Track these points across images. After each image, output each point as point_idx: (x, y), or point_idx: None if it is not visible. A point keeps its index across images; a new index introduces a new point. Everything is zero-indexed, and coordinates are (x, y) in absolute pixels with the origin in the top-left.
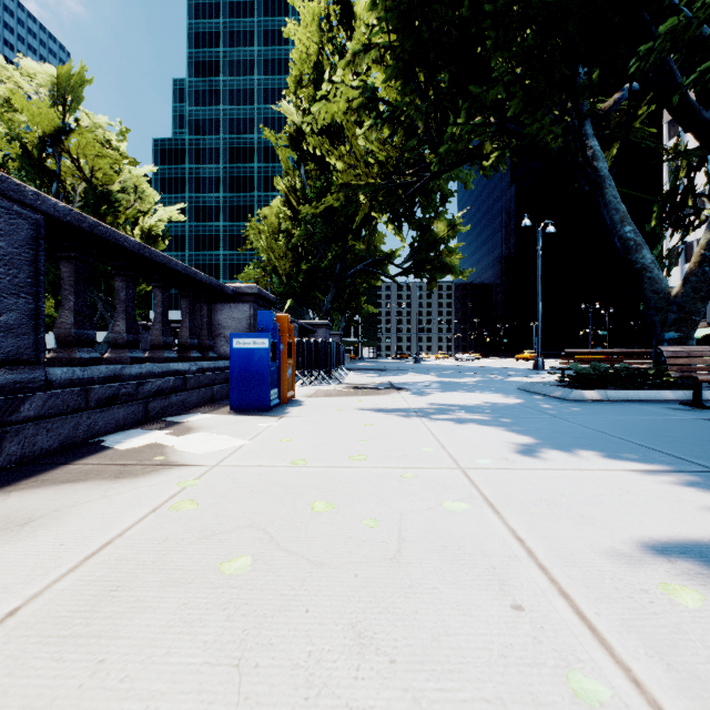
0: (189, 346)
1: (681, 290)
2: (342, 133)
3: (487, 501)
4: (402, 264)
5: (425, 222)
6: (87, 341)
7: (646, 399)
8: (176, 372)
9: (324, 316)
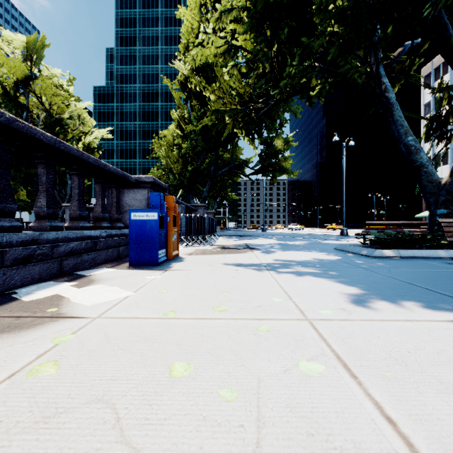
0: (101, 218)
1: (449, 180)
2: (215, 81)
3: (340, 361)
4: (254, 167)
5: (269, 139)
6: (9, 212)
7: (427, 256)
8: (89, 237)
9: (203, 201)
